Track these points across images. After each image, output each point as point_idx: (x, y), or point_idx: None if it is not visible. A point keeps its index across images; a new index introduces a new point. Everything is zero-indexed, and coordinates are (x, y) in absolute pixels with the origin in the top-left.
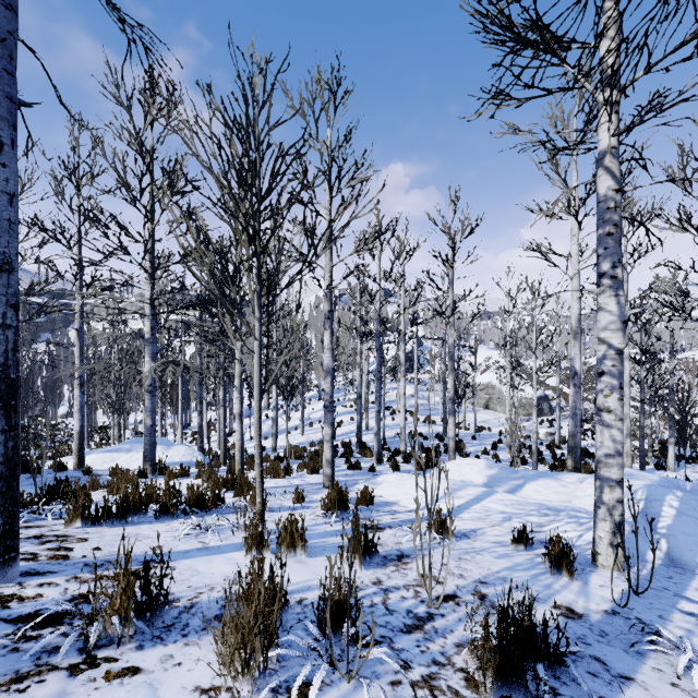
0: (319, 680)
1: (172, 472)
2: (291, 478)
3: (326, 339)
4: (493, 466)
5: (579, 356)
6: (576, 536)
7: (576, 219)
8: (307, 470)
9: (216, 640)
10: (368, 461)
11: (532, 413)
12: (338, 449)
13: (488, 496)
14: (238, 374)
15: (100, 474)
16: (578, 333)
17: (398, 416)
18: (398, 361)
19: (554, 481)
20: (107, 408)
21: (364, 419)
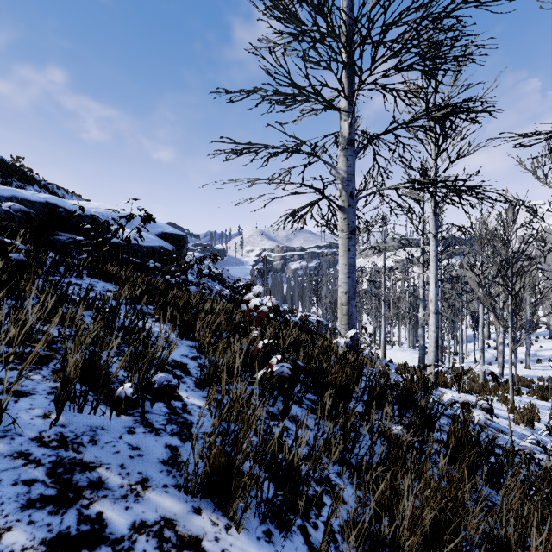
0: (546, 432)
1: None
2: (522, 397)
3: None
4: None
5: None
6: None
7: None
8: (535, 396)
9: (516, 414)
10: None
11: None
12: None
13: None
14: (480, 325)
15: (395, 364)
16: None
17: None
18: None
19: None
20: (376, 324)
21: None
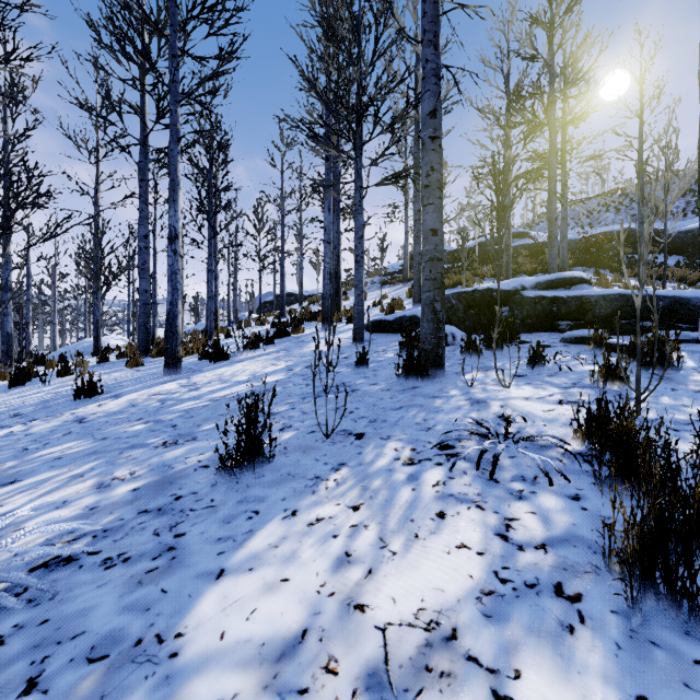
0: None
1: None
2: None
3: None
4: None
5: None
6: None
7: None
8: None
9: None
10: None
11: None
12: None
13: None
14: None
15: None
16: None
17: None
18: None
19: None
20: None
21: None
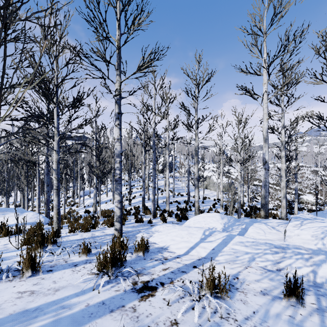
0: None
1: (8, 231)
2: (95, 230)
3: (116, 133)
4: (224, 217)
5: (268, 152)
6: (309, 271)
7: (267, 72)
8: (107, 225)
9: None
10: (148, 217)
11: (238, 187)
12: (132, 211)
13: (231, 239)
14: (55, 160)
15: None
16: (267, 139)
17: (164, 192)
18: (164, 165)
19: (264, 225)
20: None
21: (147, 194)
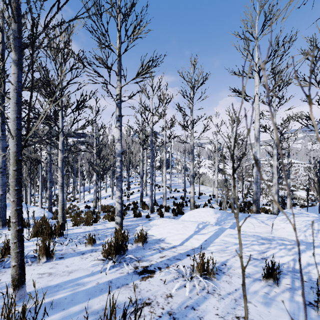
0: None
1: None
2: (97, 224)
3: (117, 134)
4: (217, 212)
5: (259, 150)
6: (290, 259)
7: (259, 75)
8: (108, 219)
9: None
10: (146, 212)
11: (231, 183)
12: (130, 206)
13: (222, 232)
14: (60, 159)
15: None
16: (258, 138)
17: (162, 188)
18: (162, 162)
19: (254, 219)
20: None
21: (145, 190)
